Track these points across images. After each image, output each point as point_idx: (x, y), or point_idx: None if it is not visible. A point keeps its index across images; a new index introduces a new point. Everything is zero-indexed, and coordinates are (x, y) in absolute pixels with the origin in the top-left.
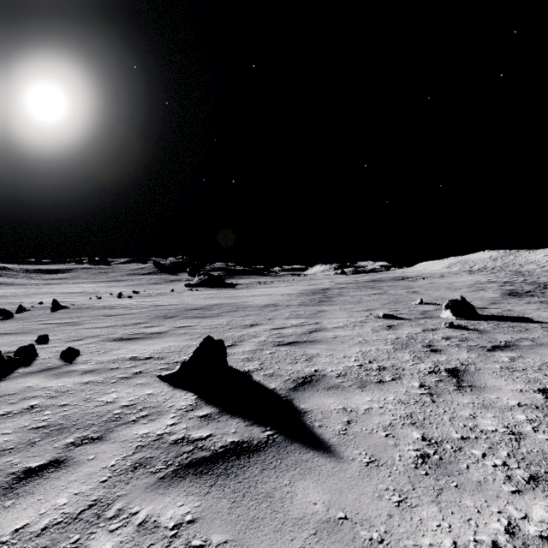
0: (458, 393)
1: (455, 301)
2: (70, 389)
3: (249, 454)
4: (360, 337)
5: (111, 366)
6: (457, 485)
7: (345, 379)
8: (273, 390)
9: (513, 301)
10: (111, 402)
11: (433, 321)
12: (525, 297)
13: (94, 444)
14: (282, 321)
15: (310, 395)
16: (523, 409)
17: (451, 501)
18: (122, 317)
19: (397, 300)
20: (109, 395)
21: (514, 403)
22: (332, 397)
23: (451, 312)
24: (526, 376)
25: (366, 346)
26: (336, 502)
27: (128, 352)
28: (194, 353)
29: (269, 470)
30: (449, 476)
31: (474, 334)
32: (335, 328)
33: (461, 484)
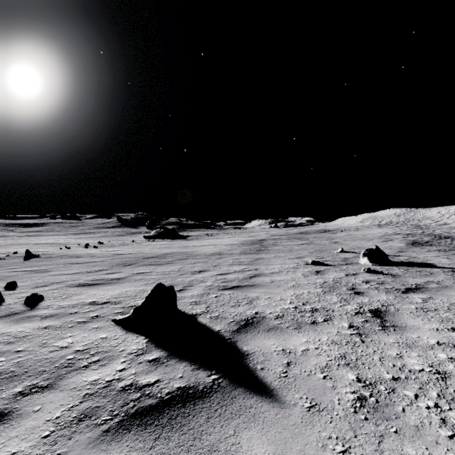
0: (383, 333)
1: (371, 250)
2: (28, 334)
3: (195, 400)
4: (294, 282)
5: (71, 310)
6: (396, 430)
7: (283, 321)
8: (218, 332)
9: (416, 250)
10: (66, 346)
11: (353, 267)
12: (425, 246)
13: (42, 393)
14: (226, 267)
15: (252, 336)
16: (443, 348)
17: (393, 449)
18: (86, 264)
19: (322, 249)
20: (64, 339)
21: (433, 342)
22: (272, 339)
23: (368, 259)
24: (439, 315)
25: (298, 289)
26: (281, 454)
27: (88, 297)
28: (146, 299)
29: (214, 419)
30: (387, 420)
31: (389, 278)
32: (271, 273)
33: (400, 429)
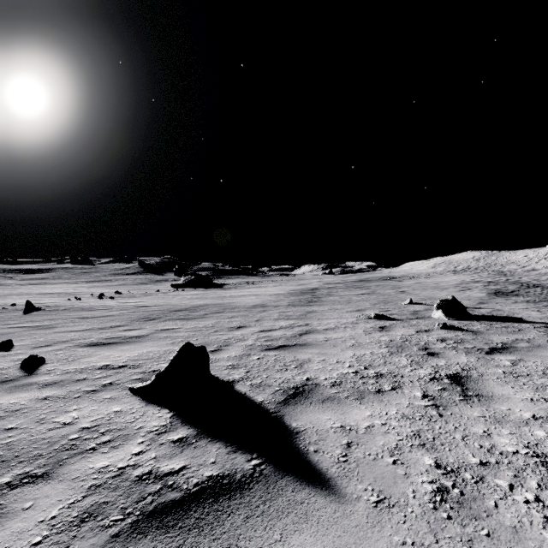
0: (466, 404)
1: (447, 301)
2: (23, 407)
3: (230, 494)
4: (353, 340)
5: (78, 376)
6: (489, 532)
7: (341, 389)
8: (261, 403)
9: (500, 301)
10: (69, 423)
11: (425, 322)
12: (511, 296)
13: (36, 485)
14: (271, 323)
15: (302, 409)
16: (540, 423)
17: None
18: (100, 319)
19: (387, 300)
20: (68, 414)
21: (528, 416)
22: (328, 412)
23: (443, 313)
24: (532, 382)
25: (359, 349)
26: None
27: (101, 359)
28: (171, 362)
29: (255, 518)
30: (476, 519)
31: (469, 335)
32: (326, 330)
33: (493, 531)
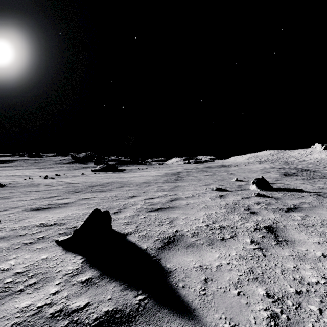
0: (279, 247)
1: (258, 179)
2: None
3: (121, 326)
4: (204, 204)
5: (21, 232)
6: None
7: (198, 238)
8: (145, 250)
9: (288, 179)
10: (7, 269)
11: (246, 192)
12: (293, 176)
13: None
14: (153, 193)
15: (173, 253)
16: None
17: None
18: (43, 192)
19: (222, 179)
20: (8, 261)
21: (319, 254)
22: (190, 255)
23: (256, 186)
24: (317, 230)
25: (208, 210)
26: None
27: (39, 219)
28: (84, 222)
29: None
30: None
31: (273, 200)
32: (187, 197)
33: None
